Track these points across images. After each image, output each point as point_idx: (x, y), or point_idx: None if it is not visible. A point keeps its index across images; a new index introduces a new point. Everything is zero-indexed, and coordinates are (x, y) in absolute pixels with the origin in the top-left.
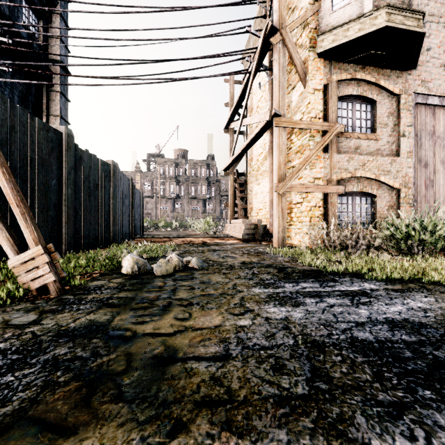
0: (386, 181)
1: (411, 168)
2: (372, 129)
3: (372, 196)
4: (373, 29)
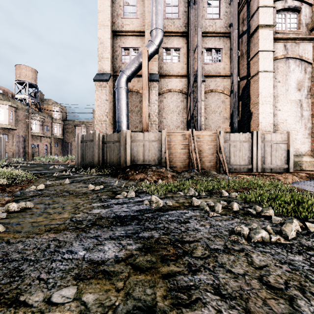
0: (10, 150)
1: (16, 148)
2: (8, 140)
3: (8, 153)
4: (9, 127)
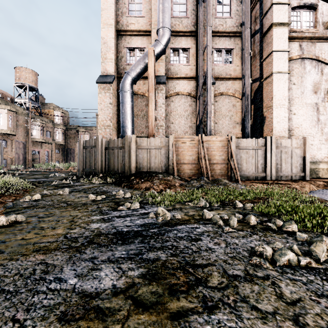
0: (9, 157)
1: (15, 154)
2: (6, 146)
3: (6, 160)
4: (7, 133)
